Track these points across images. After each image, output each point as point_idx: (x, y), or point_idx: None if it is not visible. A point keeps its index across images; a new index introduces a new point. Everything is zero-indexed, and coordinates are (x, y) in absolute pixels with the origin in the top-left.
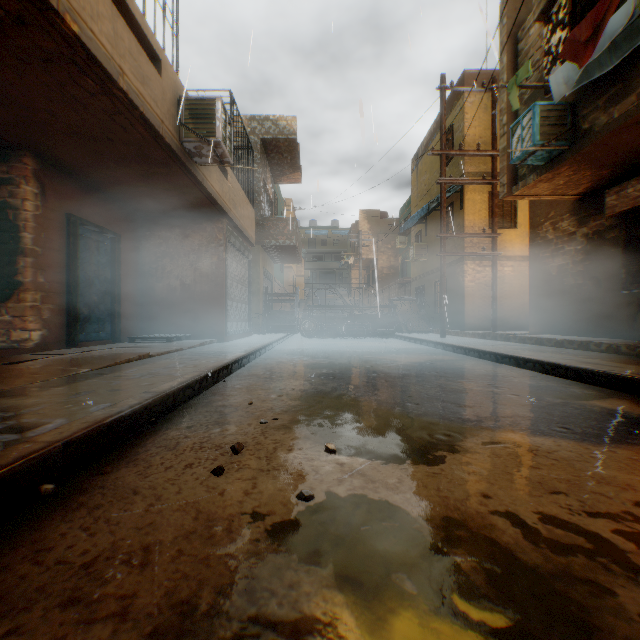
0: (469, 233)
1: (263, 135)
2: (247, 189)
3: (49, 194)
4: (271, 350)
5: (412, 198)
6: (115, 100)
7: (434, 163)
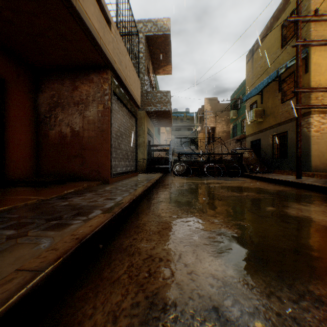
0: (323, 87)
1: (147, 33)
2: (133, 60)
3: None
4: (151, 192)
5: (247, 80)
6: None
7: (271, 48)
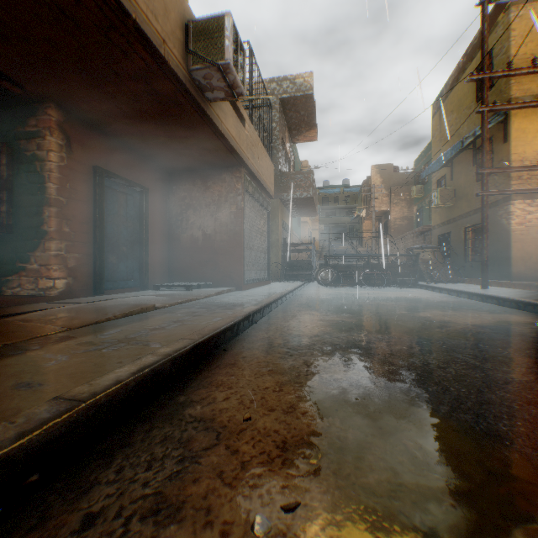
0: (520, 166)
1: (281, 95)
2: (266, 142)
3: (74, 146)
4: (288, 300)
5: (433, 143)
6: (101, 5)
7: (463, 100)
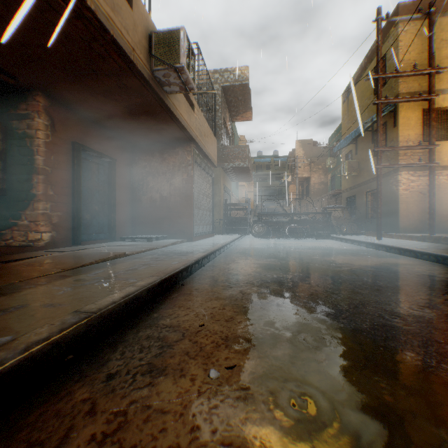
0: (405, 146)
1: (223, 83)
2: (210, 122)
3: (57, 126)
4: (229, 249)
5: (342, 125)
6: (87, 24)
7: (365, 92)
